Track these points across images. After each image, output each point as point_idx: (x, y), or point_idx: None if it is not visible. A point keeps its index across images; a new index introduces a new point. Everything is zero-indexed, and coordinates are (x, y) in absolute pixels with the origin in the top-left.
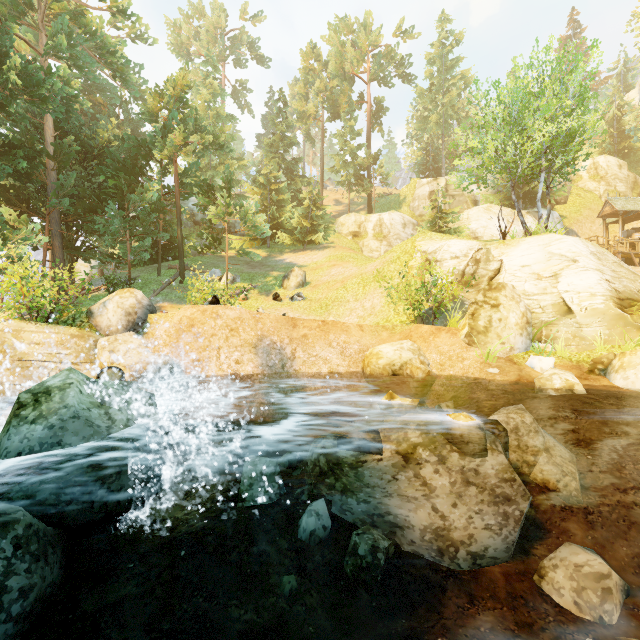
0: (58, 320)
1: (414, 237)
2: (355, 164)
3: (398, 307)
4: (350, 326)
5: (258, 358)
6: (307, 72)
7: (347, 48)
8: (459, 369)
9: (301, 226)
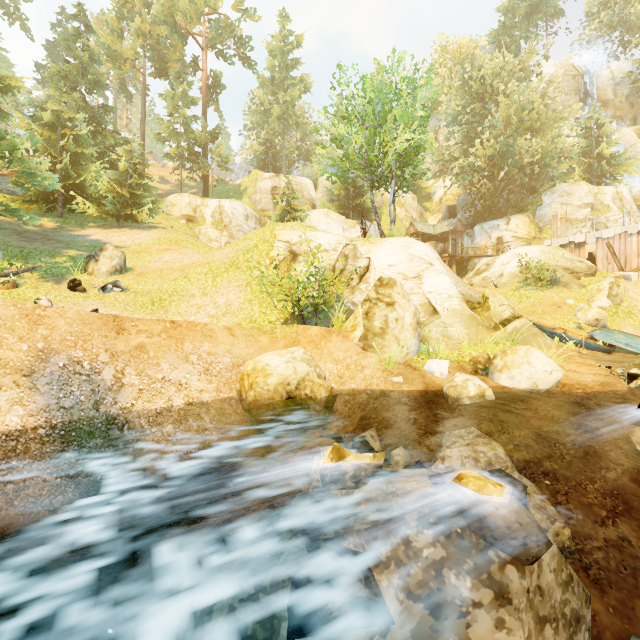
0: None
1: (272, 225)
2: (189, 136)
3: (264, 304)
4: (215, 329)
5: (37, 396)
6: (122, 2)
7: None
8: (361, 380)
9: (115, 194)
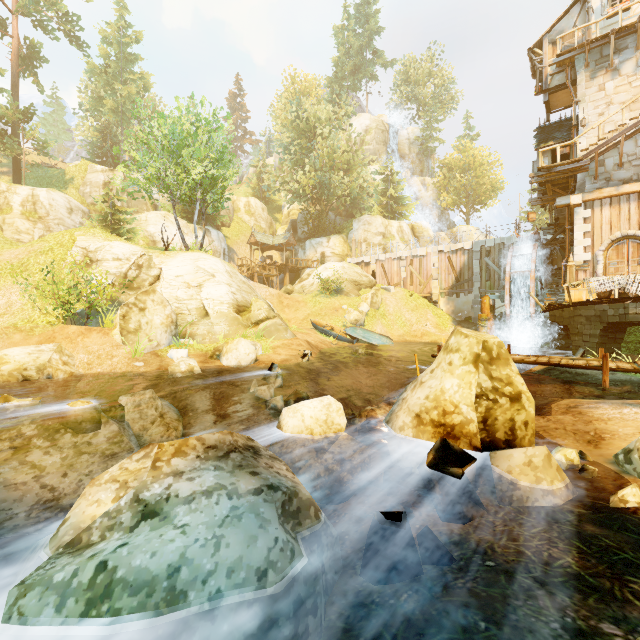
0: None
1: (74, 229)
2: None
3: (47, 306)
4: None
5: None
6: None
7: None
8: (108, 366)
9: None
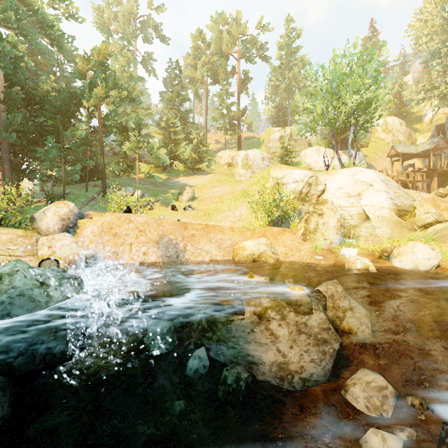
0: (7, 224)
1: (269, 167)
2: (229, 116)
3: (258, 215)
4: (225, 228)
5: (159, 251)
6: (196, 49)
7: (224, 35)
8: (297, 257)
9: (191, 158)
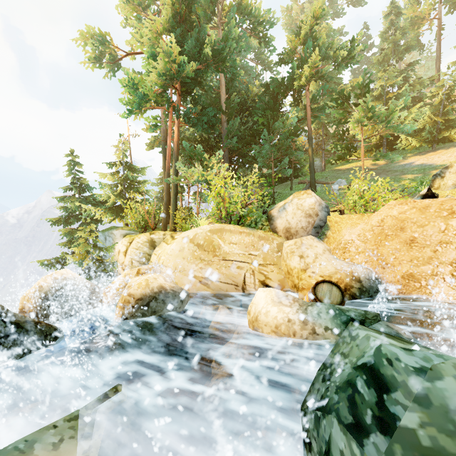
0: (243, 224)
1: None
2: None
3: None
4: None
5: None
6: None
7: None
8: None
9: (429, 125)
